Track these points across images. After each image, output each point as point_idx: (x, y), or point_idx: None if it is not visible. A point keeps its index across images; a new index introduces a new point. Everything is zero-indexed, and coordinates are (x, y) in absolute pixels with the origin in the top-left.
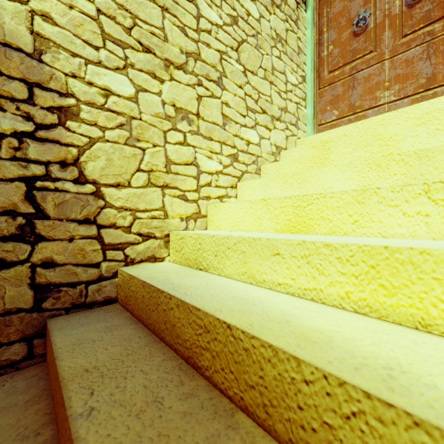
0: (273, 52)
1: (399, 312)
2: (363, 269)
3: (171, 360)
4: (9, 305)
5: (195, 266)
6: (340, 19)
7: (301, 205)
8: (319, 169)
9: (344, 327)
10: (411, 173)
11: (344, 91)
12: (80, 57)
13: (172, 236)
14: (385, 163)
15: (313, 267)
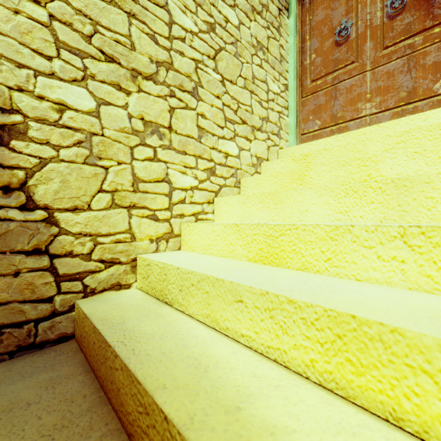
0: (254, 60)
1: (368, 396)
2: (329, 337)
3: (111, 435)
4: None
5: (160, 298)
6: (323, 27)
7: (273, 234)
8: (295, 190)
9: (303, 419)
10: (389, 202)
11: (326, 101)
12: (28, 69)
13: (139, 261)
14: (362, 189)
15: (277, 323)
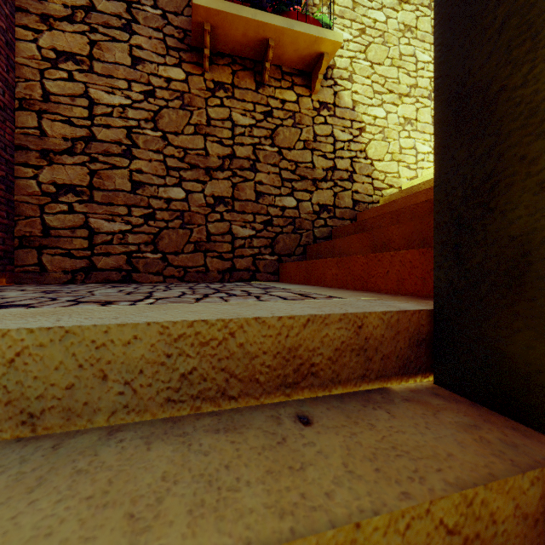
0: None
1: None
2: None
3: None
4: (346, 205)
5: None
6: None
7: None
8: None
9: None
10: None
11: None
12: (366, 105)
13: (403, 187)
14: None
15: None
